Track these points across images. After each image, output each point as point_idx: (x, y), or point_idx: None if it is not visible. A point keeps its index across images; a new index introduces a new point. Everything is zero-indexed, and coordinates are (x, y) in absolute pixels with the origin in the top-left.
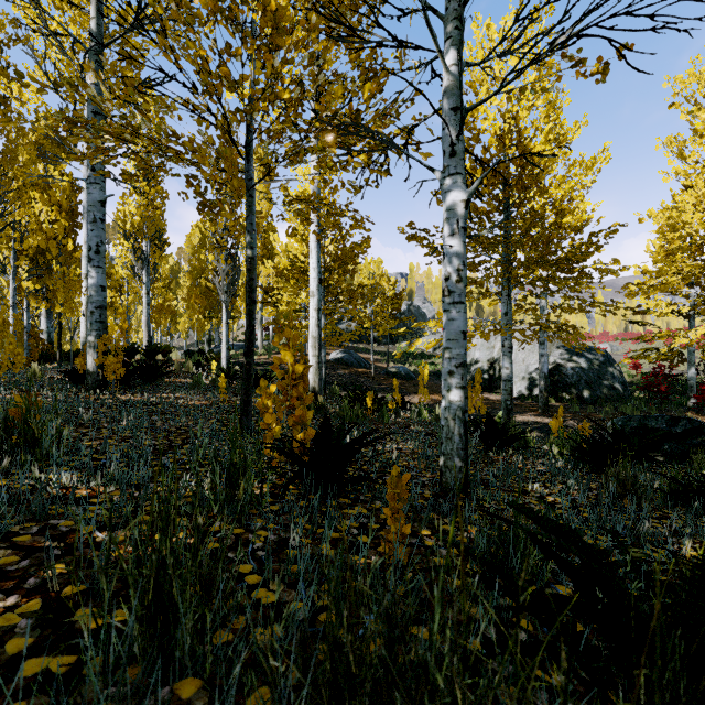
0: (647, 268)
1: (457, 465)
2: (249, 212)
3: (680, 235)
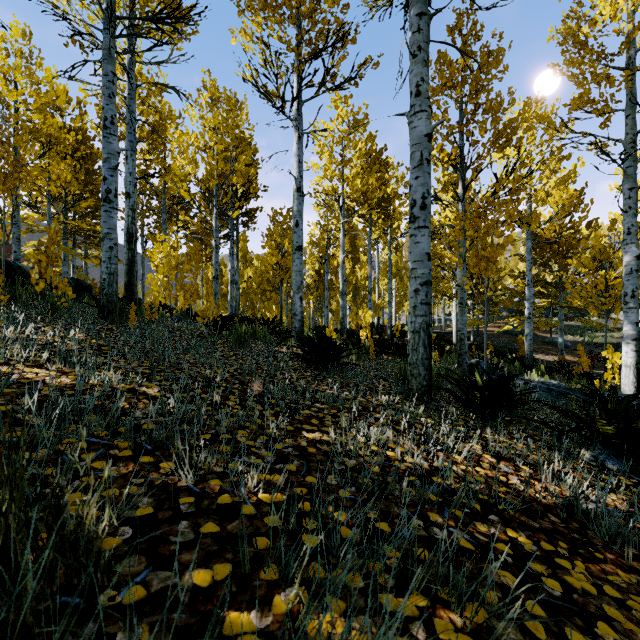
0: None
1: None
2: None
3: None
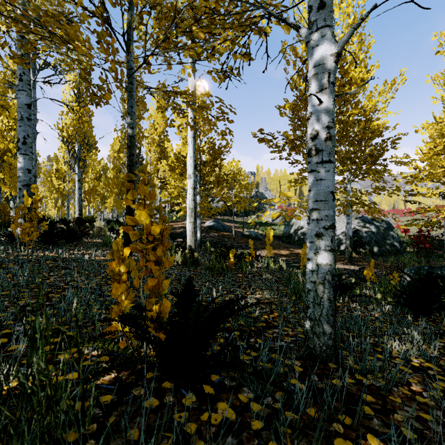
0: (417, 165)
1: (326, 331)
2: (129, 96)
3: None
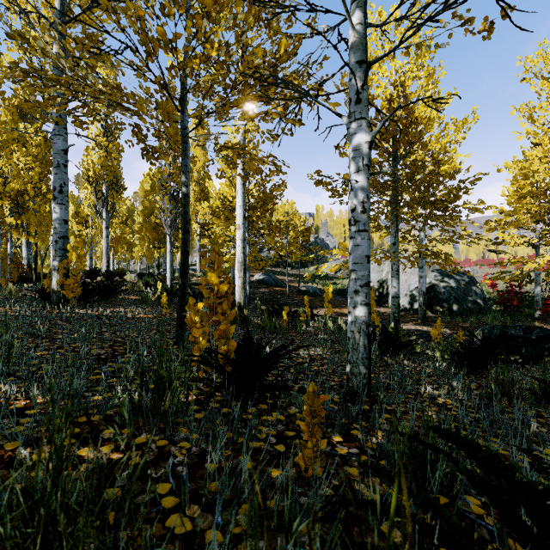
0: (503, 208)
1: (362, 372)
2: (184, 155)
3: (530, 182)
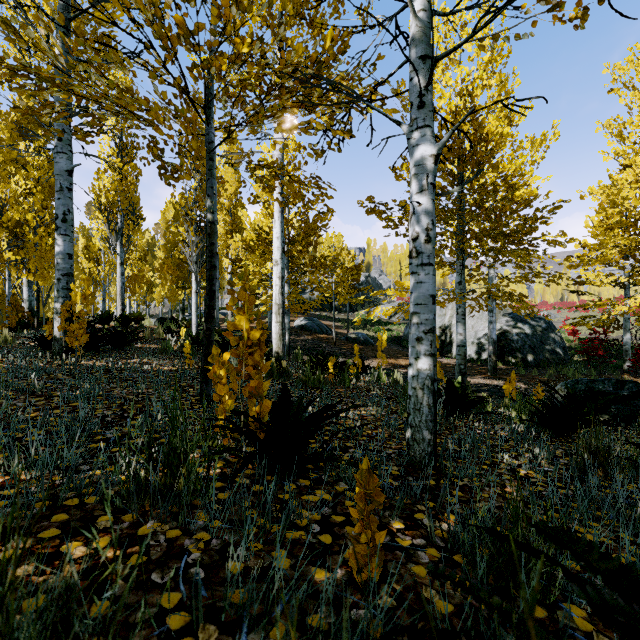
0: (586, 242)
1: (426, 438)
2: (209, 175)
3: (619, 210)
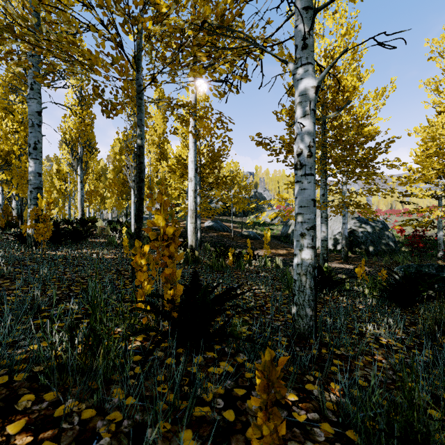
0: (411, 166)
1: (308, 314)
2: (139, 110)
3: (436, 143)
